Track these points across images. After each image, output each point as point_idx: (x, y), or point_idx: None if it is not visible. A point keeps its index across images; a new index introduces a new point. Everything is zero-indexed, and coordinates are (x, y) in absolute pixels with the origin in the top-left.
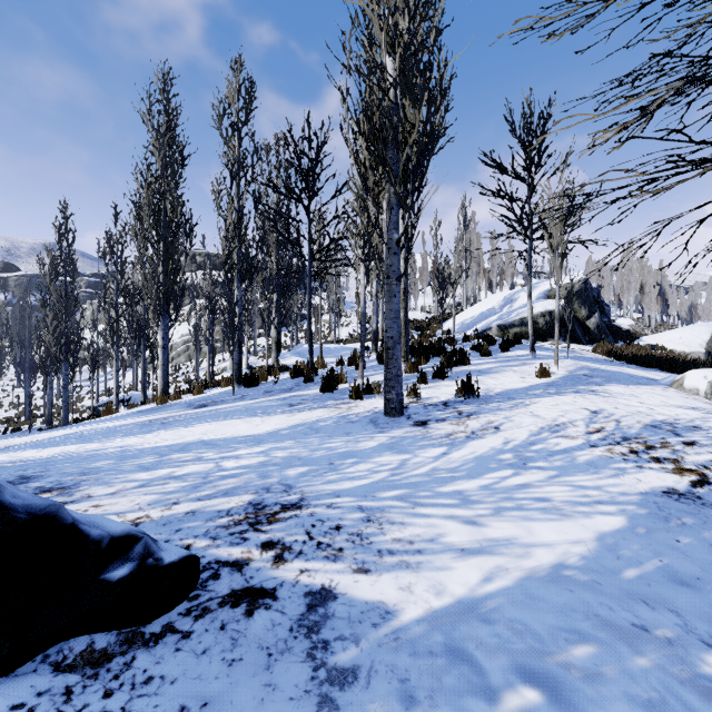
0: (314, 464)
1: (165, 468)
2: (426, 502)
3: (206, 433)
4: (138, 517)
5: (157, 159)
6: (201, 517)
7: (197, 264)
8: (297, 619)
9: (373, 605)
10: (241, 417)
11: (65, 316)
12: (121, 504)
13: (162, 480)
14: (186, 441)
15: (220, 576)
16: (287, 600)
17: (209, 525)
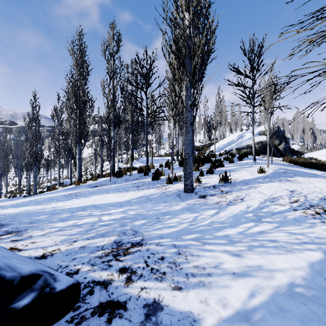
0: (149, 218)
1: (72, 220)
2: (210, 242)
3: (95, 200)
4: (54, 250)
5: (76, 71)
6: (87, 250)
7: (96, 121)
8: (139, 325)
9: (185, 315)
10: (113, 192)
11: (35, 144)
12: (46, 241)
13: (70, 227)
14: (85, 205)
15: (94, 292)
16: (133, 310)
17: (91, 256)
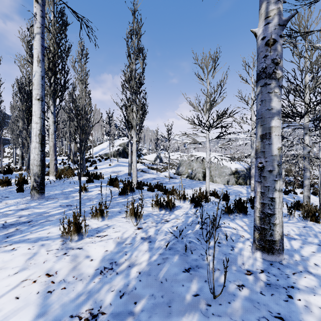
0: None
1: None
2: None
3: None
4: None
5: None
6: None
7: None
8: None
9: None
10: None
11: None
12: None
13: None
14: None
15: None
16: None
17: None
